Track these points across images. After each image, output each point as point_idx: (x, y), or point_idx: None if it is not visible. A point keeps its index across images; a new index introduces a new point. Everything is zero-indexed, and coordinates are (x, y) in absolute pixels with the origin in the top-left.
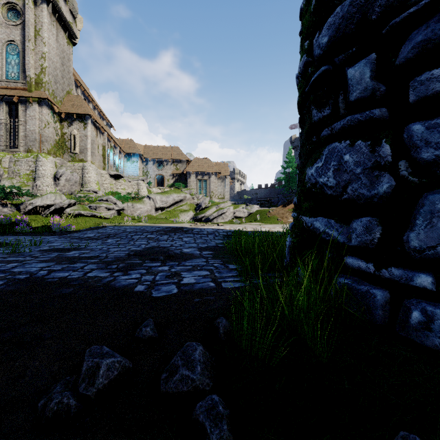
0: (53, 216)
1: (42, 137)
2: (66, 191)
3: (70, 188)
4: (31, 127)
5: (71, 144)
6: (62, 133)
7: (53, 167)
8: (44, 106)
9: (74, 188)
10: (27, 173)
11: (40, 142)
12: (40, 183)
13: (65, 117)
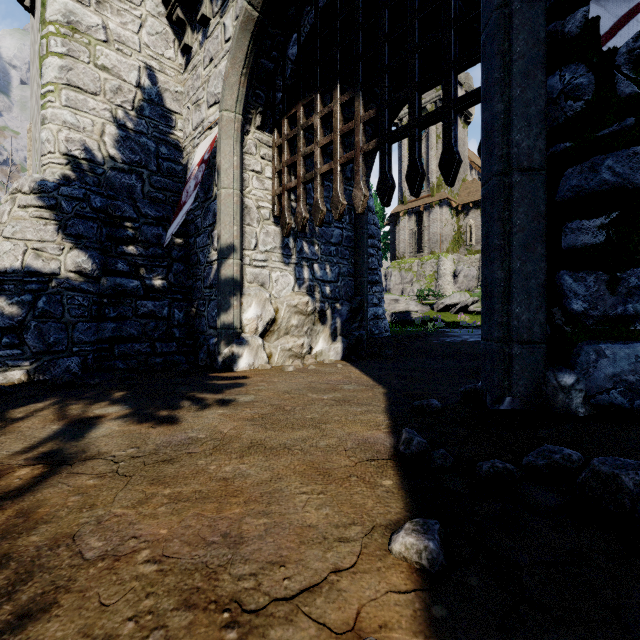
0: (459, 314)
1: (442, 237)
2: (463, 288)
3: (467, 284)
4: (433, 230)
5: (467, 236)
6: (458, 226)
7: (451, 265)
8: (443, 207)
9: (471, 283)
10: (430, 274)
11: (440, 243)
12: (441, 282)
13: (461, 209)
